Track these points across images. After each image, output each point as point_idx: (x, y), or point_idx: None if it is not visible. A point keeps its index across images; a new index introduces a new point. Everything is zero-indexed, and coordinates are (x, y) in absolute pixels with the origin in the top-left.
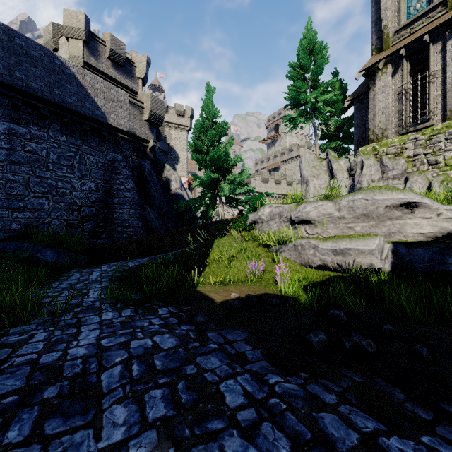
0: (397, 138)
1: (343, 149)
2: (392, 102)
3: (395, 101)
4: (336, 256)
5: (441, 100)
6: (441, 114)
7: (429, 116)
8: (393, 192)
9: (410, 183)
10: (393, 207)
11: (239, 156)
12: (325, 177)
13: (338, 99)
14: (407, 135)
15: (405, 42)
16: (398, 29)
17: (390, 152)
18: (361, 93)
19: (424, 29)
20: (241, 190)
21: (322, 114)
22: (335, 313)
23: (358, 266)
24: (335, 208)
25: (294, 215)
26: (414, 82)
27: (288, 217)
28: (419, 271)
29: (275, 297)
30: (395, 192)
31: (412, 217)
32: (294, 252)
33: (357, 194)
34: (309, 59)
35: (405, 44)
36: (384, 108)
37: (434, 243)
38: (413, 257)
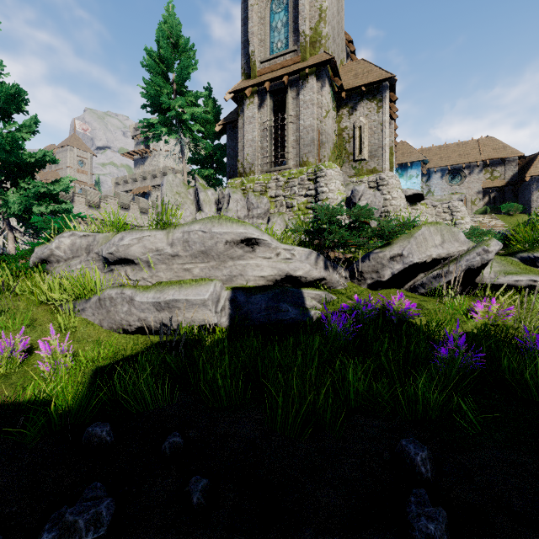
0: (262, 175)
1: (217, 180)
2: (258, 137)
3: (261, 136)
4: (161, 312)
5: (296, 146)
6: (296, 160)
7: (288, 159)
8: (234, 224)
9: (271, 223)
10: (234, 243)
11: (47, 152)
12: (192, 208)
13: (211, 120)
14: (270, 174)
15: (269, 77)
16: (264, 61)
17: (256, 189)
18: (233, 120)
19: (283, 70)
20: (41, 207)
21: (192, 131)
22: (94, 431)
23: (187, 325)
24: (167, 242)
25: (107, 249)
26: (281, 127)
27: (100, 253)
28: (257, 323)
29: (3, 413)
30: (236, 224)
31: (254, 256)
32: (100, 310)
33: (194, 224)
34: (175, 56)
35: (269, 79)
36: (252, 141)
37: (272, 287)
38: (251, 306)
